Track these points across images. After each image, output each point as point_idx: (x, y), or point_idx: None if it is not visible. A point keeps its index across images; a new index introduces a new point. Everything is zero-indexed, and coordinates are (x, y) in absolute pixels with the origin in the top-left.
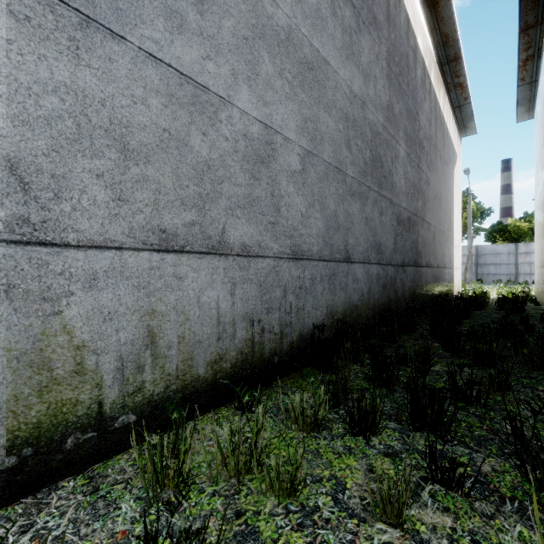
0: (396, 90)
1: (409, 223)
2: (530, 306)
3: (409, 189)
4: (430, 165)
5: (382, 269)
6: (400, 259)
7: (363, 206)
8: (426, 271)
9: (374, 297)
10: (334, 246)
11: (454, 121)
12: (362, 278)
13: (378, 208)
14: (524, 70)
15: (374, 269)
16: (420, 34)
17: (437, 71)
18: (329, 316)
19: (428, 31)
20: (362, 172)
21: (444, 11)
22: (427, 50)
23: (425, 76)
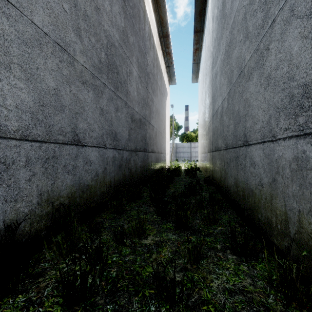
0: (130, 25)
1: (140, 123)
2: (198, 172)
3: (140, 100)
4: (154, 91)
5: (118, 153)
6: (134, 146)
7: (97, 98)
8: (151, 155)
9: (110, 176)
10: (54, 127)
11: (166, 73)
12: (96, 160)
13: (114, 105)
14: (195, 55)
15: (110, 153)
16: (147, 5)
17: (157, 38)
18: (44, 204)
19: (153, 9)
20: (96, 68)
21: (161, 1)
22: (152, 20)
23: (151, 34)
